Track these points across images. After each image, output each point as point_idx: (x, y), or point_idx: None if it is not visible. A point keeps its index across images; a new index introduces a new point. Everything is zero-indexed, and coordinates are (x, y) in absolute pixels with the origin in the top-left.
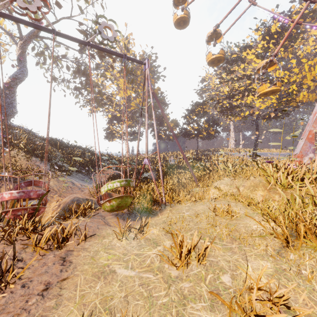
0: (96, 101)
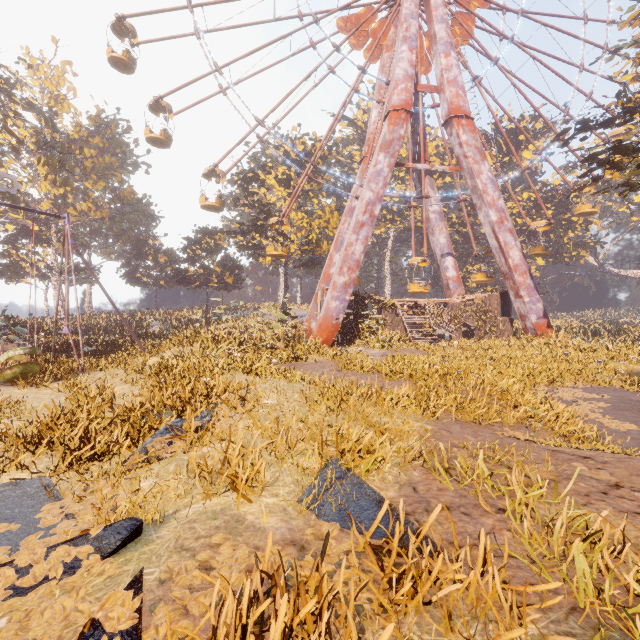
0: None
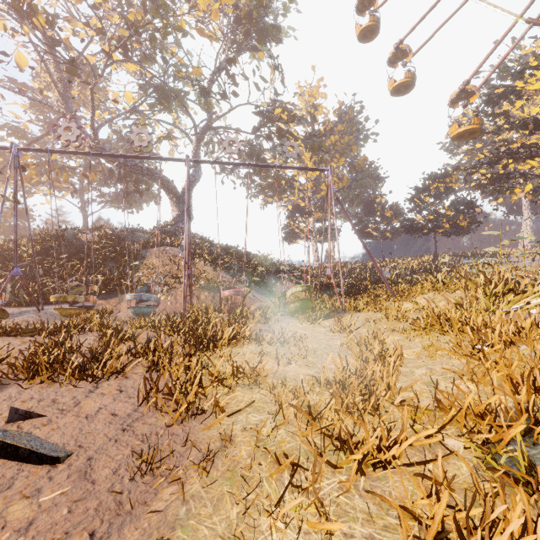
0: (271, 188)
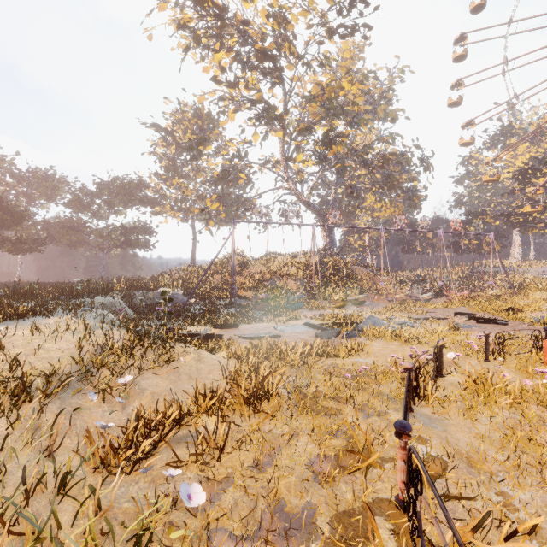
0: (342, 213)
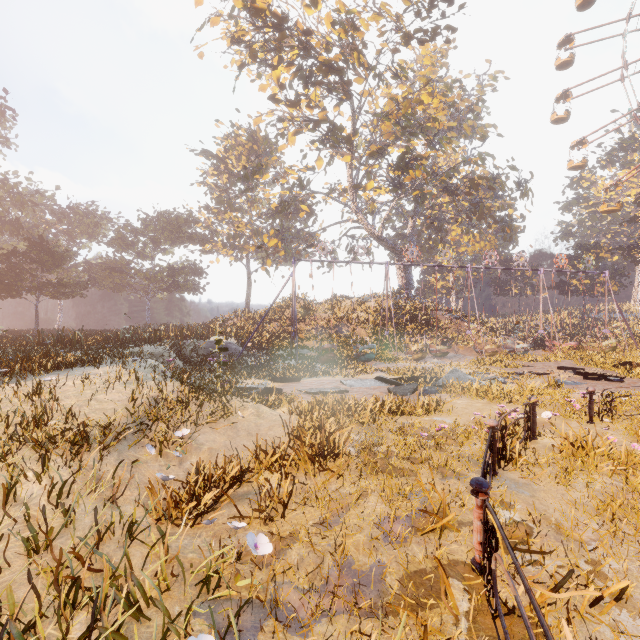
0: (421, 249)
